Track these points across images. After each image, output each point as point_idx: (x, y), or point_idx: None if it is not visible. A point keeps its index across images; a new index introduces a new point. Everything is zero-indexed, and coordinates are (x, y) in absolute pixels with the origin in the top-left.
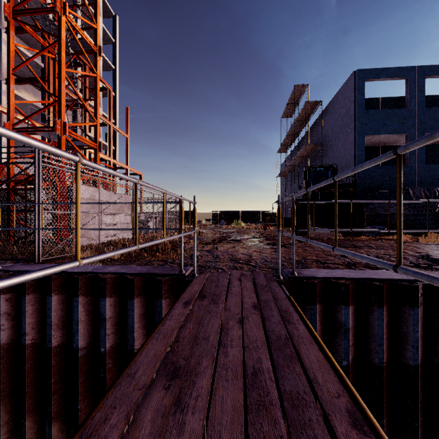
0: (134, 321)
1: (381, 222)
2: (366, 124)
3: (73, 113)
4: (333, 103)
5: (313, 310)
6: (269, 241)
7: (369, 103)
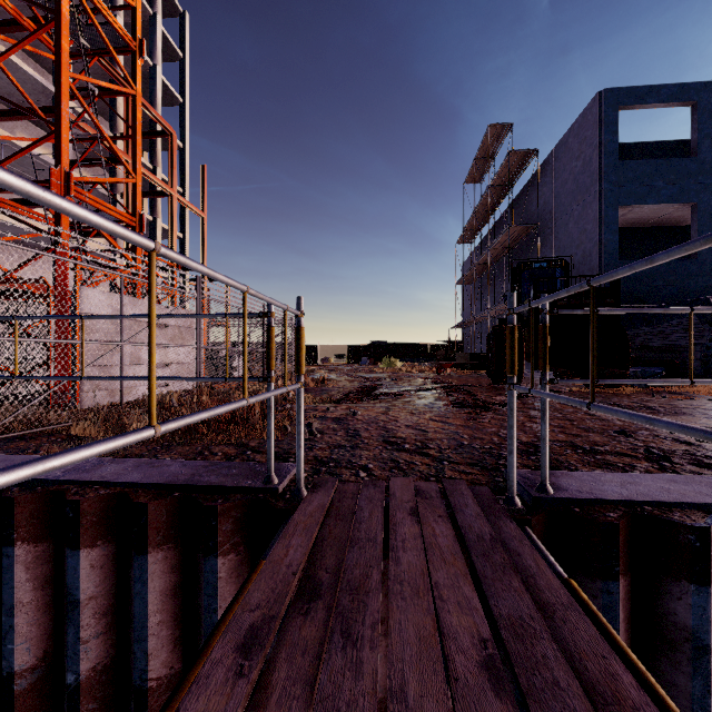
0: (146, 609)
1: (654, 361)
2: (621, 186)
3: (109, 175)
4: (559, 152)
5: (610, 594)
6: (453, 397)
7: (621, 153)
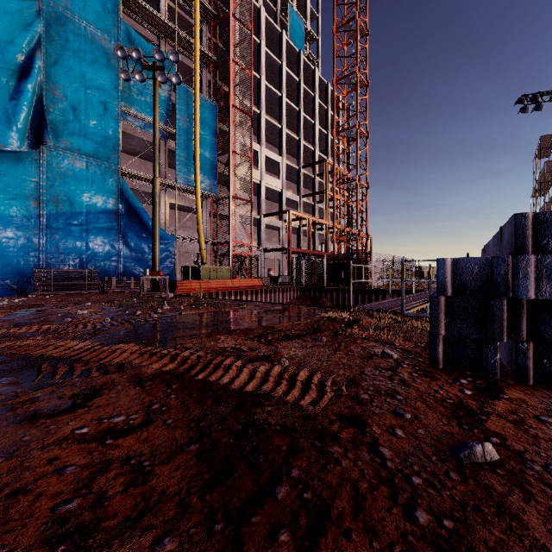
0: None
1: None
2: None
3: None
4: None
5: None
6: None
7: None
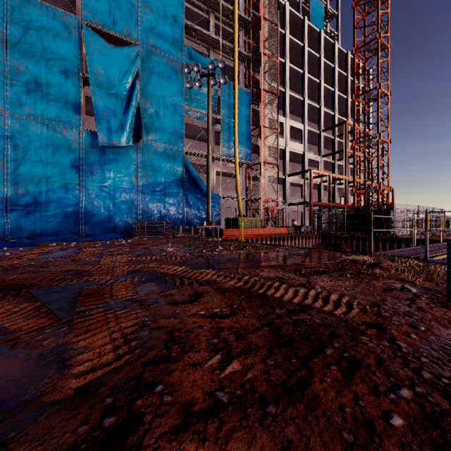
0: None
1: None
2: None
3: None
4: None
5: None
6: None
7: None
